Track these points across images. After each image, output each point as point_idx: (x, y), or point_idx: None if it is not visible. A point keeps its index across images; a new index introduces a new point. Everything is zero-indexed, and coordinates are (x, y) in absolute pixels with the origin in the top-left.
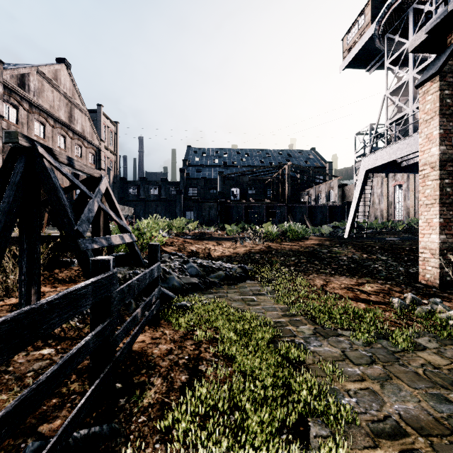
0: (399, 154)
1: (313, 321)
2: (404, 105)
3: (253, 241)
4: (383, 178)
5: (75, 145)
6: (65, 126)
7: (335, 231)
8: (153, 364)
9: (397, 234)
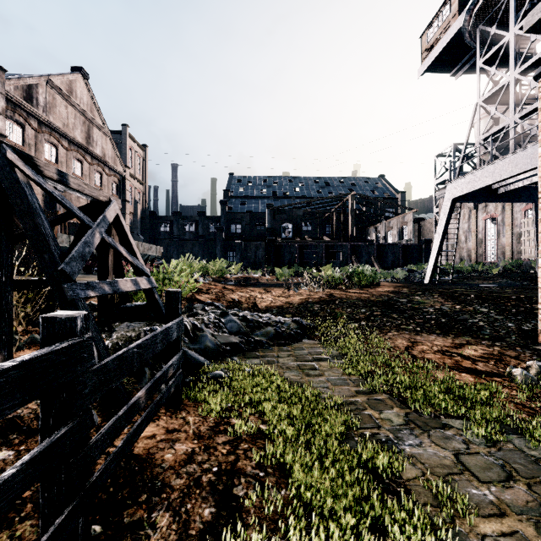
0: (497, 177)
1: (401, 402)
2: (503, 115)
3: (310, 288)
4: (471, 210)
5: (94, 172)
6: (82, 148)
7: (411, 276)
8: (160, 483)
9: (492, 279)
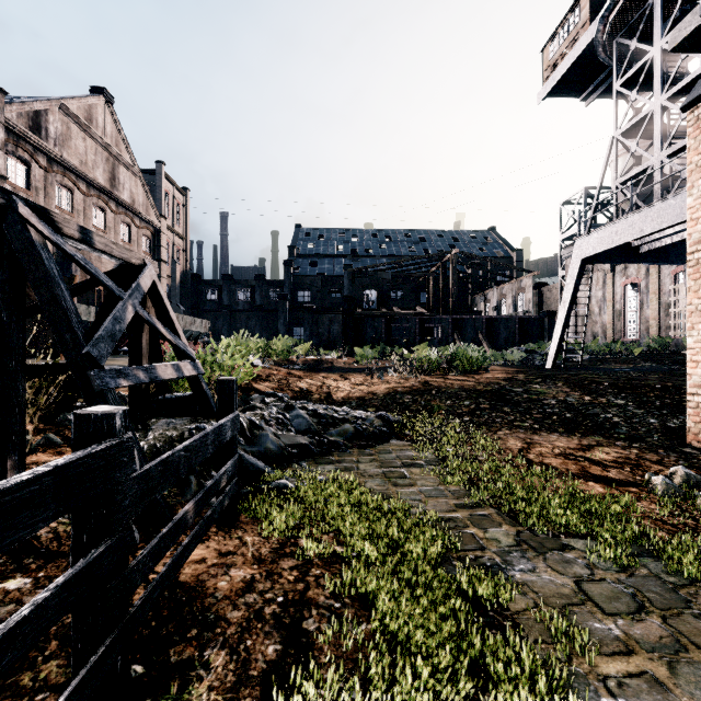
0: (639, 232)
1: (512, 518)
2: (646, 153)
3: (399, 374)
4: (606, 273)
5: (120, 223)
6: (104, 193)
7: (529, 358)
8: (213, 615)
9: (632, 363)
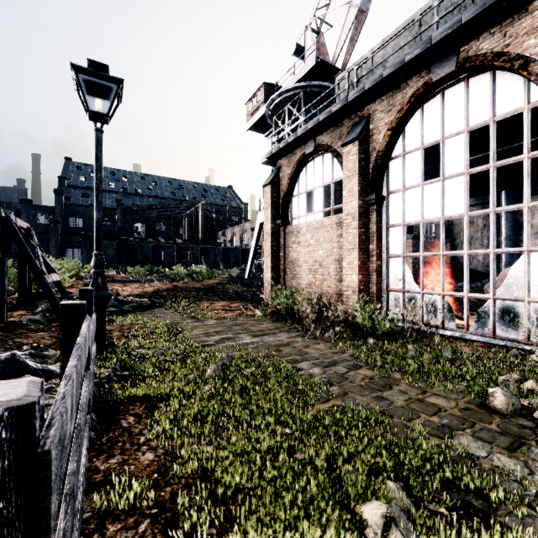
0: None
1: (194, 319)
2: None
3: (161, 282)
4: None
5: None
6: None
7: (242, 273)
8: (111, 330)
9: None
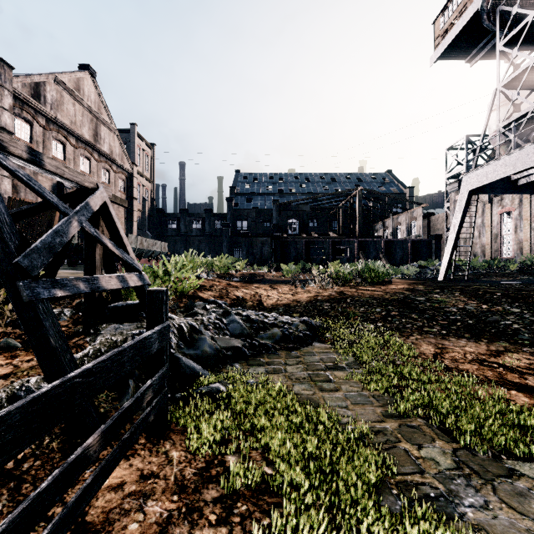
0: (521, 166)
1: (444, 432)
2: (526, 100)
3: (318, 285)
4: (485, 204)
5: (102, 169)
6: (89, 146)
7: (422, 272)
8: None
9: (511, 276)
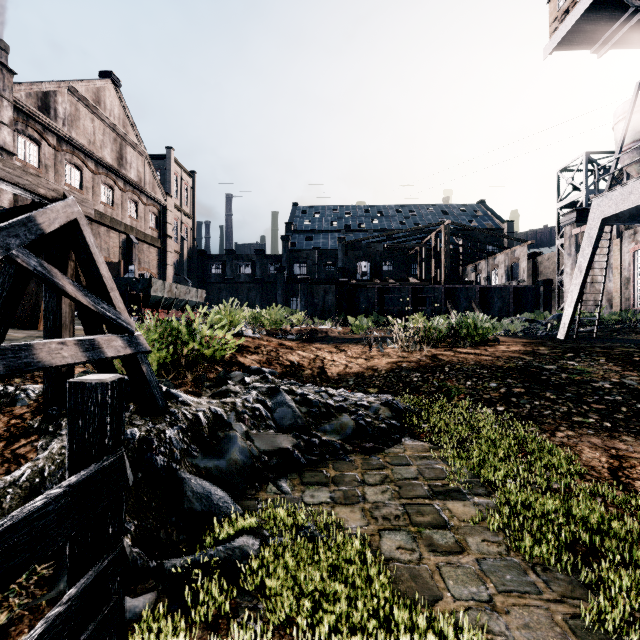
0: None
1: None
2: None
3: (401, 346)
4: (612, 240)
5: (128, 200)
6: (112, 172)
7: (531, 328)
8: None
9: None
